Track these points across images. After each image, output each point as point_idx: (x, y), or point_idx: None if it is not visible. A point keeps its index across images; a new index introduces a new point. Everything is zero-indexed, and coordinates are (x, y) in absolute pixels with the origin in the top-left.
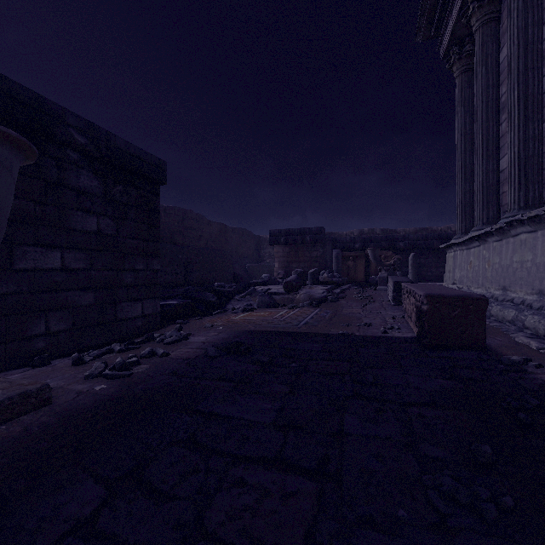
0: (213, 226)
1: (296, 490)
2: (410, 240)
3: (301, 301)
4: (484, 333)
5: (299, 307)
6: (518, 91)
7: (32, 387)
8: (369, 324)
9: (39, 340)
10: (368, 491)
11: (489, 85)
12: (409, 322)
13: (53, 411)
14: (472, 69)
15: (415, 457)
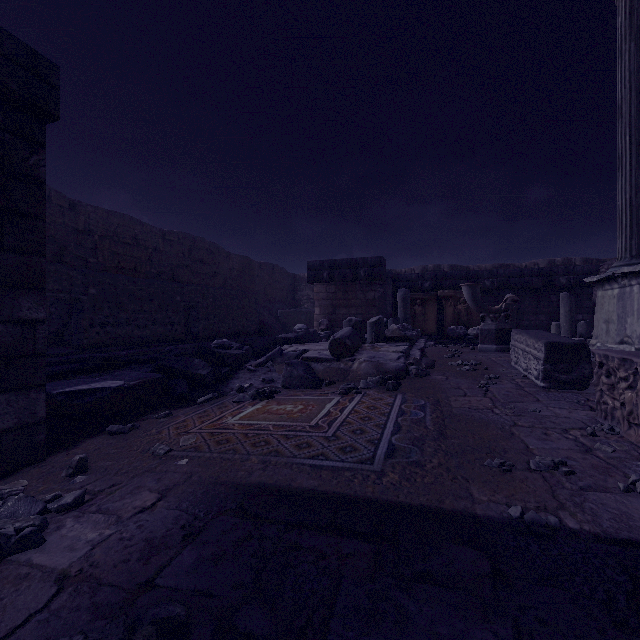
0: (233, 260)
1: None
2: (499, 277)
3: (361, 376)
4: None
5: (361, 392)
6: None
7: None
8: (559, 462)
9: None
10: None
11: None
12: None
13: None
14: None
15: None
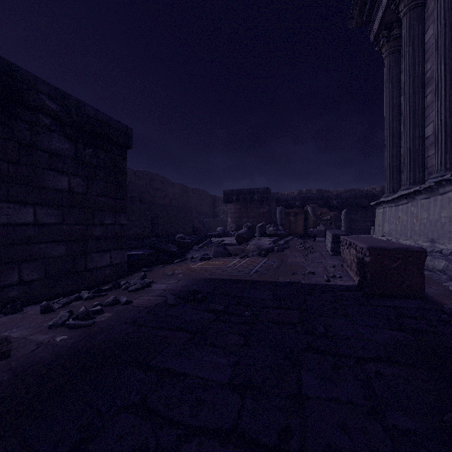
0: (176, 187)
1: None
2: (342, 199)
3: (250, 251)
4: (423, 283)
5: (249, 257)
6: (444, 65)
7: None
8: (312, 272)
9: (12, 289)
10: None
11: (415, 63)
12: (348, 271)
13: (8, 366)
14: (398, 50)
15: (384, 429)
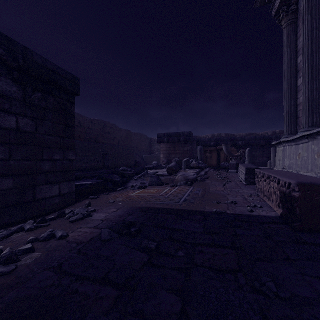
0: (122, 132)
1: None
2: (245, 140)
3: (179, 181)
4: None
5: (178, 186)
6: None
7: None
8: (234, 201)
9: None
10: None
11: (313, 28)
12: (265, 200)
13: None
14: (295, 22)
15: None
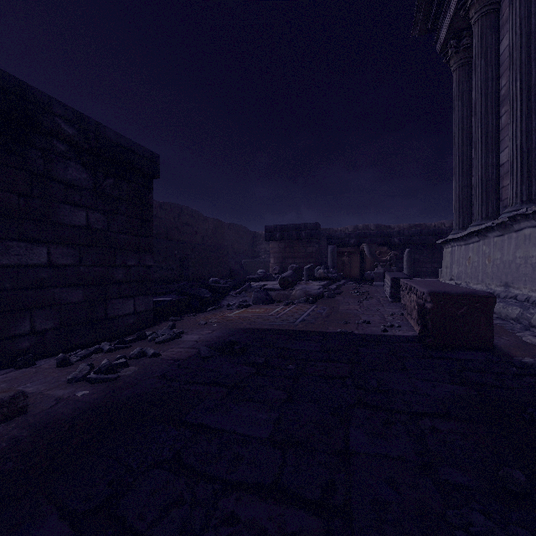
0: (209, 222)
1: (298, 529)
2: (404, 236)
3: (296, 298)
4: (491, 332)
5: (295, 304)
6: (520, 82)
7: (4, 395)
8: (367, 321)
9: (23, 339)
10: (383, 532)
11: (488, 78)
12: (409, 319)
13: (26, 422)
14: (469, 63)
15: (435, 484)
